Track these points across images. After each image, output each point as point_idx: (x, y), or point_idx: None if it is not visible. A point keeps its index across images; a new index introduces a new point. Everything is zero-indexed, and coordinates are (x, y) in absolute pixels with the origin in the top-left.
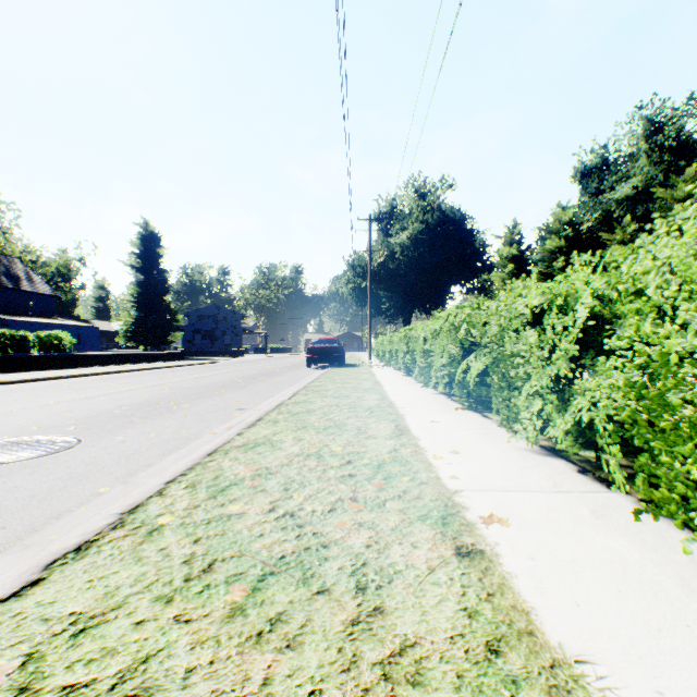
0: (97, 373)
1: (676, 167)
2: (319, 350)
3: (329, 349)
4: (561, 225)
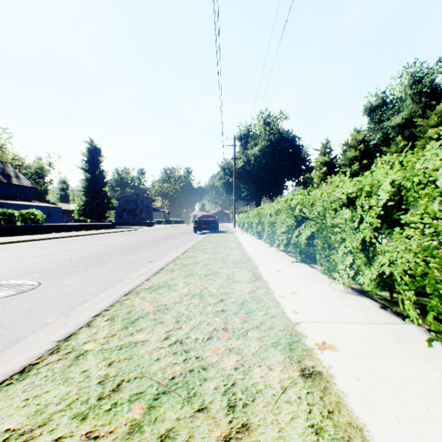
0: (58, 237)
1: (430, 105)
2: (202, 222)
3: (208, 221)
4: (356, 142)
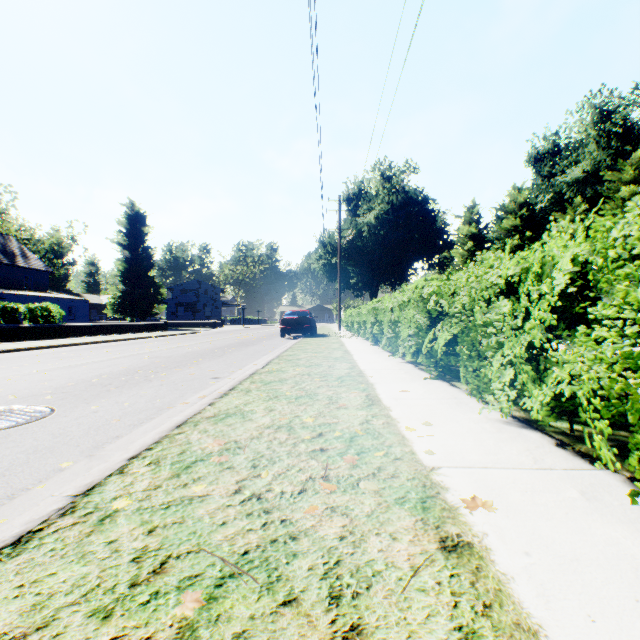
0: (83, 342)
1: (623, 152)
2: (292, 321)
3: (301, 320)
4: (516, 206)
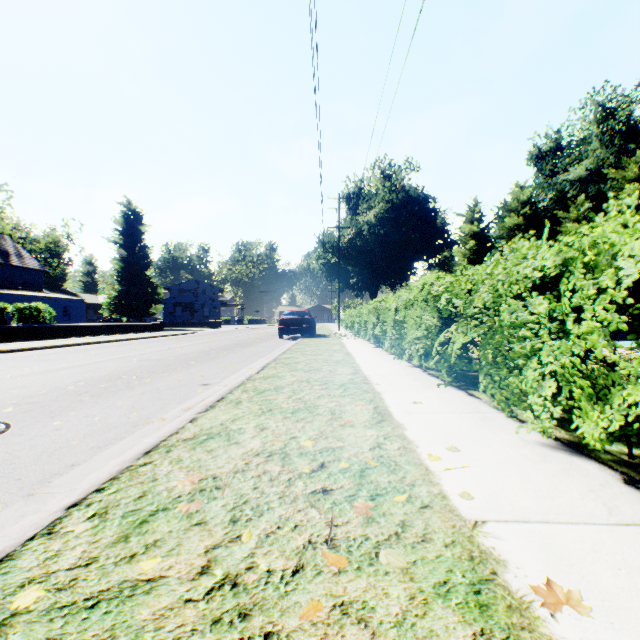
0: (73, 343)
1: (626, 150)
2: (291, 321)
3: (300, 320)
4: (519, 204)
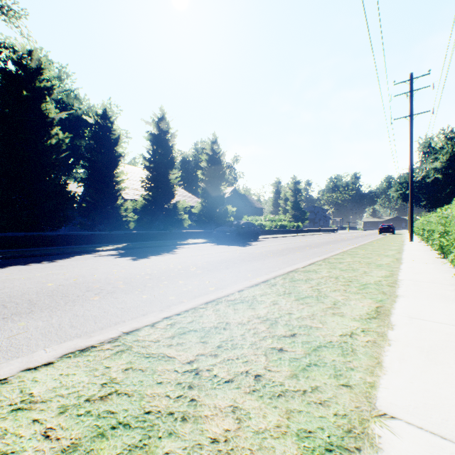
0: (317, 234)
1: None
2: (383, 228)
3: (387, 228)
4: None
